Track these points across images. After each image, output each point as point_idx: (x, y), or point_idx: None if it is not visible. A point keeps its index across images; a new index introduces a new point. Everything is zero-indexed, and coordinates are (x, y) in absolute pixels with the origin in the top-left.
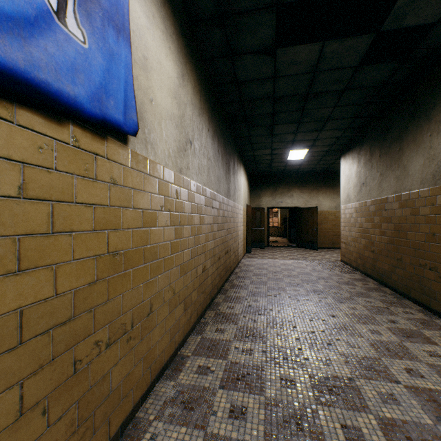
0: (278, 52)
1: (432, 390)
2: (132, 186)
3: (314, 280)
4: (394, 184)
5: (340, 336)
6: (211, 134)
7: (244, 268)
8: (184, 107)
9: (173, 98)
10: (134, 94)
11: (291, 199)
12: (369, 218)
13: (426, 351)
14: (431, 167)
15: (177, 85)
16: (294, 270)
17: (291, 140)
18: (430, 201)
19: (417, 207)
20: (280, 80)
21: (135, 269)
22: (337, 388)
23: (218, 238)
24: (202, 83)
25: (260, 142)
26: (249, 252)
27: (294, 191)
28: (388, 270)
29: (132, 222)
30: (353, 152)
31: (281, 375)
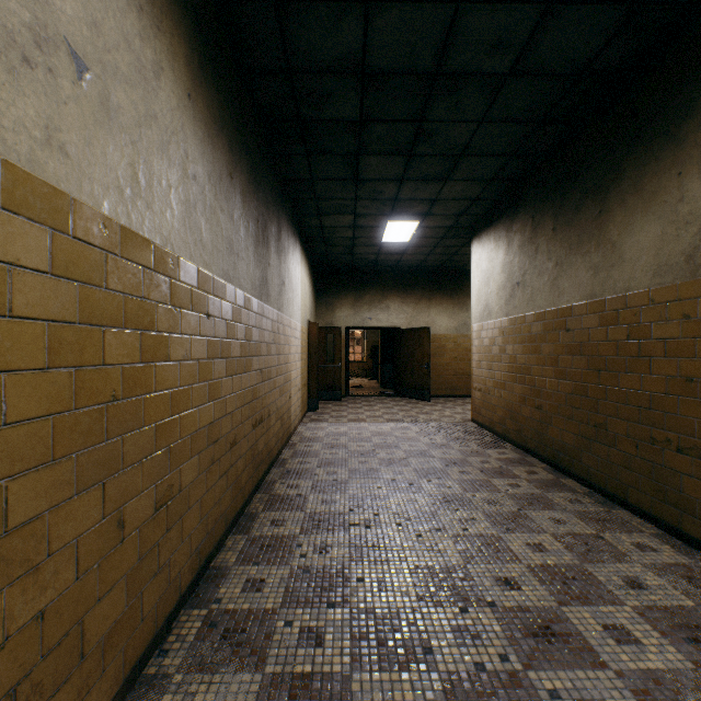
0: None
1: None
2: None
3: (439, 468)
4: (588, 280)
5: (554, 673)
6: (200, 115)
7: (301, 447)
8: None
9: None
10: None
11: (386, 314)
12: (532, 345)
13: None
14: (682, 239)
15: None
16: (398, 446)
17: (391, 197)
18: (680, 310)
19: (645, 322)
20: (379, 16)
21: None
22: None
23: (231, 393)
24: None
25: (334, 198)
26: (313, 409)
27: (391, 301)
28: (575, 445)
29: None
30: (497, 228)
31: None
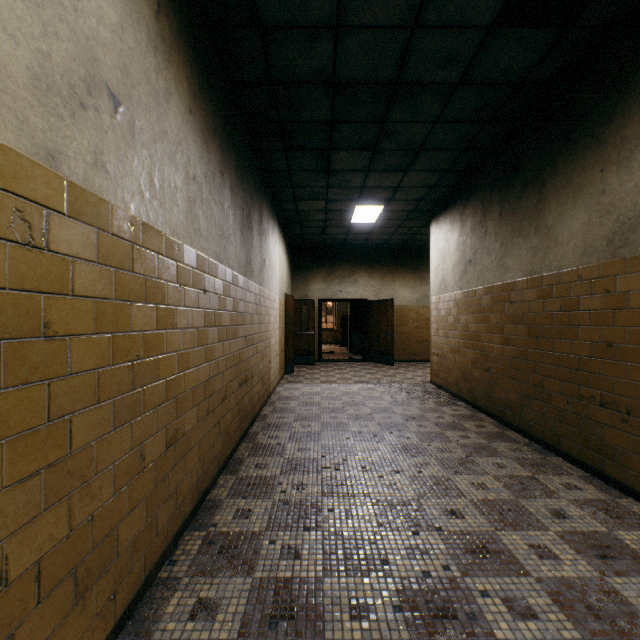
0: None
1: None
2: None
3: (400, 422)
4: (528, 259)
5: (486, 579)
6: (199, 125)
7: (279, 405)
8: None
9: None
10: None
11: (354, 287)
12: (481, 315)
13: None
14: (604, 225)
15: None
16: (365, 404)
17: (358, 185)
18: (602, 286)
19: (574, 296)
20: (347, 39)
21: None
22: None
23: (222, 356)
24: None
25: (308, 186)
26: (289, 372)
27: (359, 275)
28: (518, 402)
29: None
30: (452, 212)
31: None
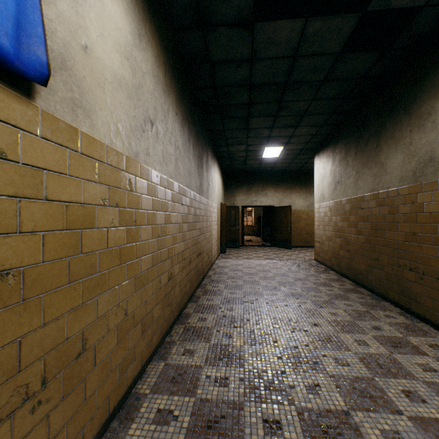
0: (257, 26)
1: (438, 420)
2: (44, 165)
3: (291, 281)
4: (371, 182)
5: (326, 351)
6: (179, 119)
7: (218, 270)
8: (142, 76)
9: (124, 57)
10: (42, 17)
11: (265, 198)
12: (345, 216)
13: (419, 365)
14: (411, 163)
15: (131, 44)
16: (270, 271)
17: (266, 135)
18: (410, 199)
19: (396, 205)
20: (257, 64)
21: (50, 294)
22: (333, 430)
23: (189, 239)
24: (168, 56)
25: (235, 137)
26: (223, 252)
27: (268, 190)
28: (365, 270)
29: (44, 221)
30: (327, 150)
31: (264, 416)
